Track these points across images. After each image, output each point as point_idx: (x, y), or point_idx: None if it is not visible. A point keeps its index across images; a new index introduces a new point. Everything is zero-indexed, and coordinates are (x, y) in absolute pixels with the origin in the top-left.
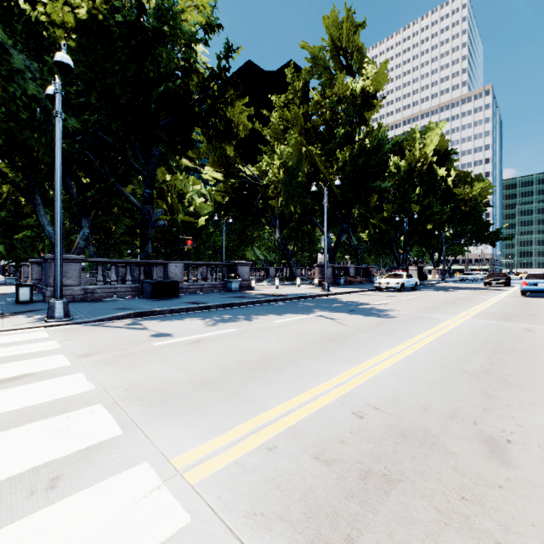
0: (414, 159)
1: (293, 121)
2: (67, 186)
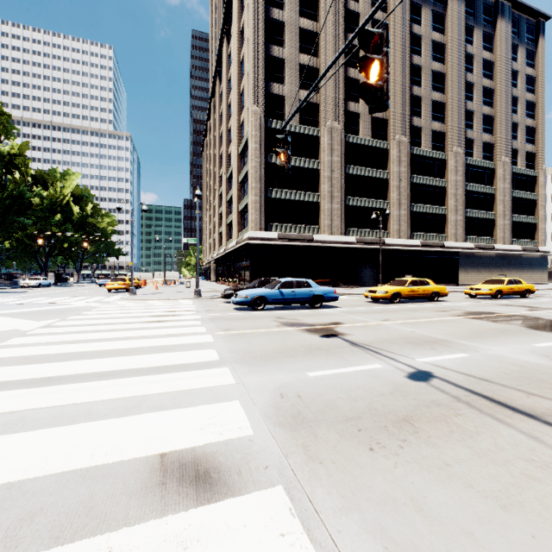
0: (55, 195)
1: None
2: None
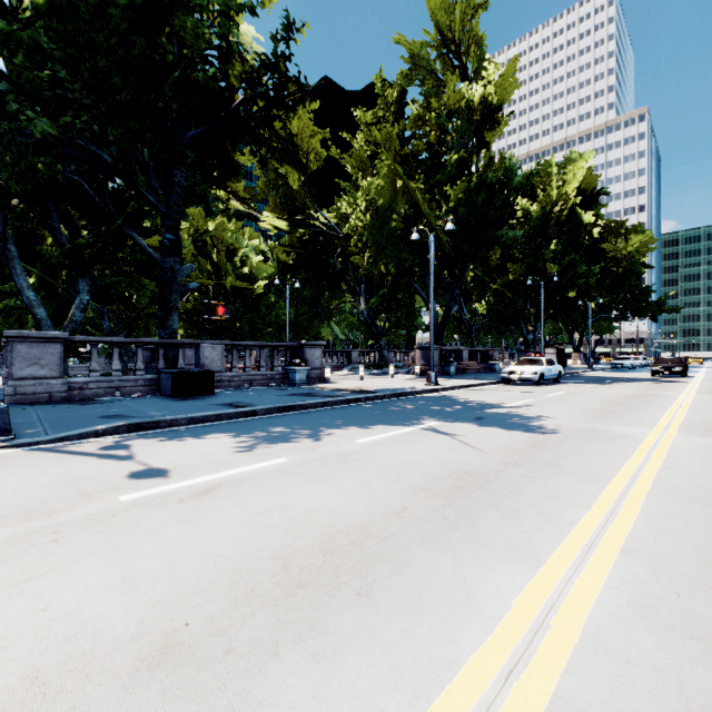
0: (550, 201)
1: (385, 146)
2: (53, 231)
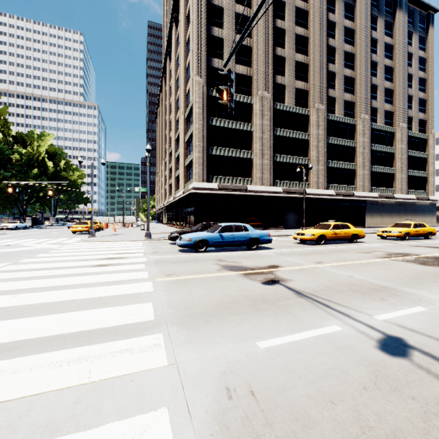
0: (32, 153)
1: None
2: None
